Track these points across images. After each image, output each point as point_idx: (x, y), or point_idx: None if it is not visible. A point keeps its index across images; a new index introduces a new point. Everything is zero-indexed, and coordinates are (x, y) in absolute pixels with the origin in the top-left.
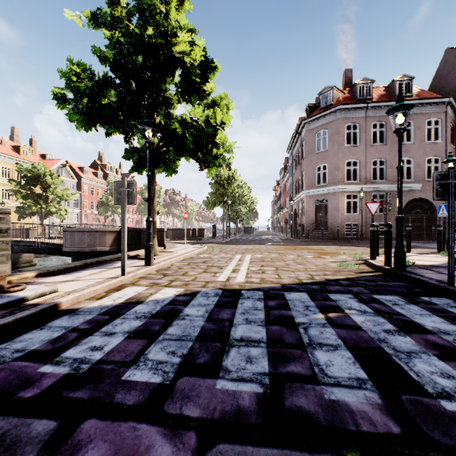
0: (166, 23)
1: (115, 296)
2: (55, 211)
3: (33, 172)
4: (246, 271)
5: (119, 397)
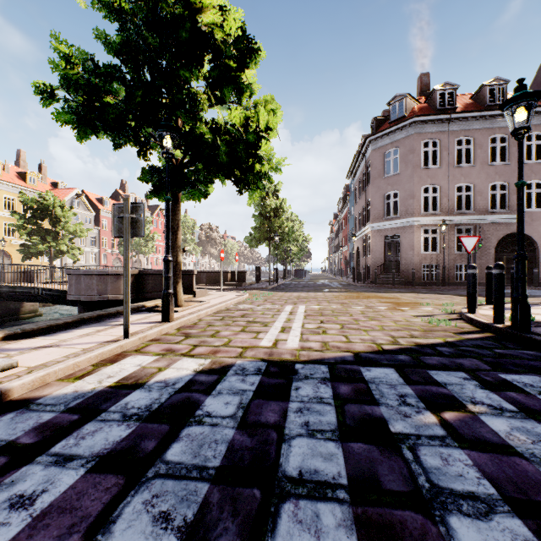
0: None
1: (104, 372)
2: (67, 250)
3: (40, 203)
4: (300, 331)
5: None
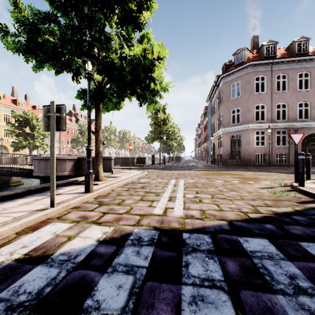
0: None
1: (21, 241)
2: (39, 145)
3: (23, 117)
4: (182, 200)
5: None
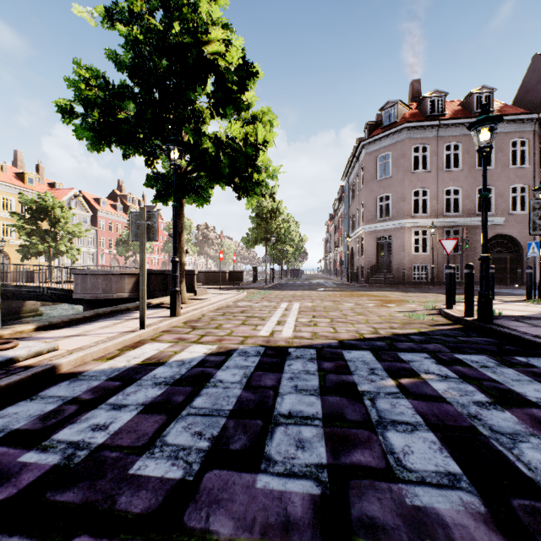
0: (195, 17)
1: (130, 355)
2: (66, 250)
3: (39, 204)
4: (294, 324)
5: (122, 502)
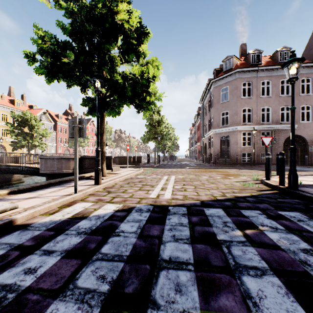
0: None
1: (65, 211)
2: (38, 144)
3: (22, 118)
4: (171, 189)
5: None
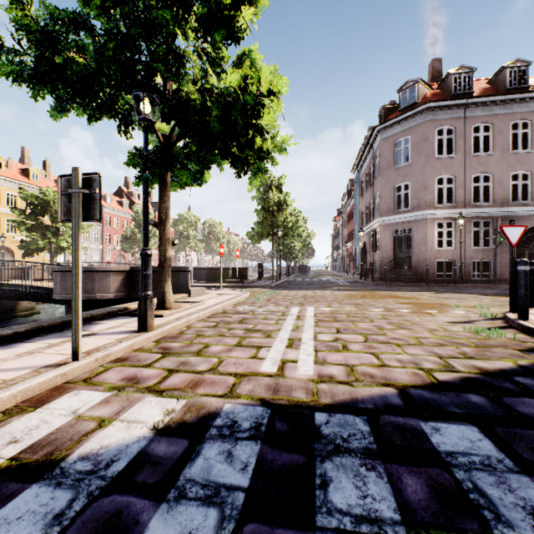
0: None
1: (10, 430)
2: (67, 246)
3: (40, 199)
4: (313, 345)
5: None
